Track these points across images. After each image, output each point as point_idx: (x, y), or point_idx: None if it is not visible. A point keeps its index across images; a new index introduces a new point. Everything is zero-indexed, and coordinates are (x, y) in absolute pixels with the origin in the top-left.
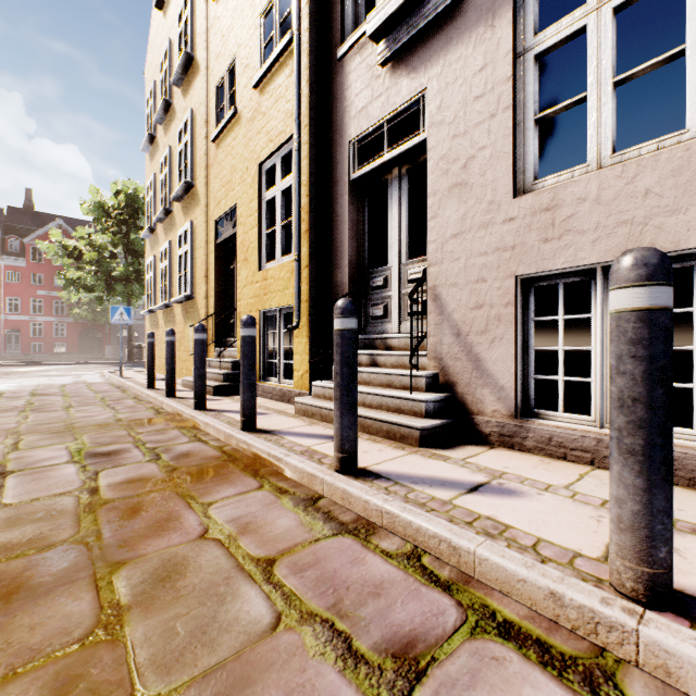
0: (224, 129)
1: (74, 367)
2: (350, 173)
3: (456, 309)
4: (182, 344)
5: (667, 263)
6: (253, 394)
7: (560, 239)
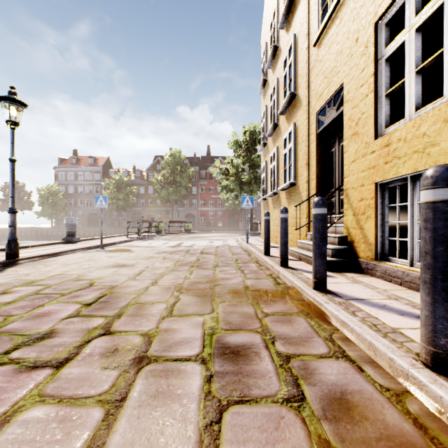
0: (326, 25)
1: (224, 234)
2: None
3: None
4: None
5: None
6: None
7: None
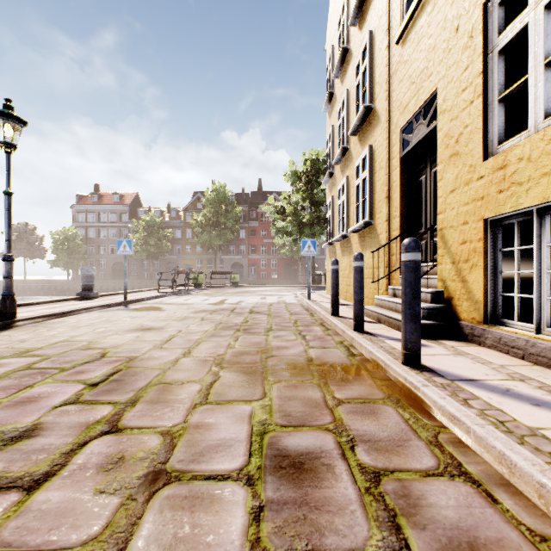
0: (414, 14)
1: (280, 288)
2: None
3: None
4: None
5: None
6: None
7: None
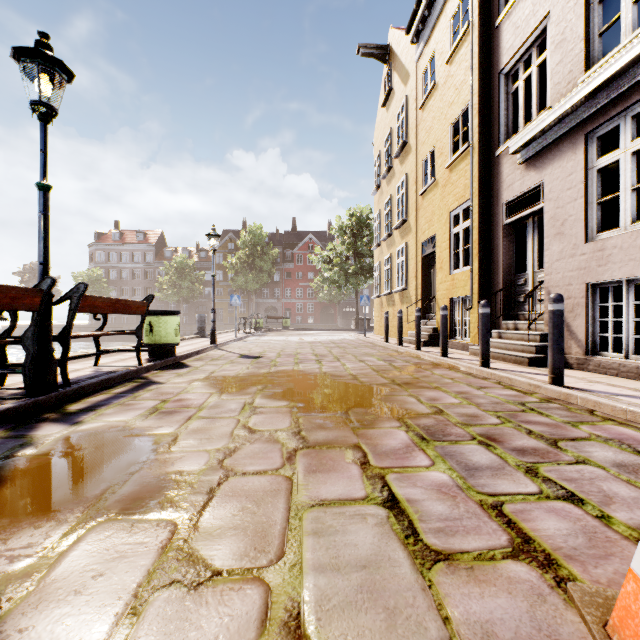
0: (427, 189)
1: (329, 331)
2: (503, 220)
3: None
4: None
5: (558, 298)
6: (446, 341)
7: (605, 266)
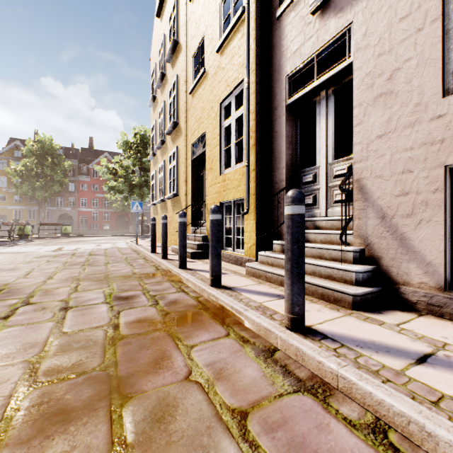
0: (197, 84)
1: (113, 237)
2: (286, 99)
3: (381, 196)
4: (171, 224)
5: None
6: (219, 260)
7: None
